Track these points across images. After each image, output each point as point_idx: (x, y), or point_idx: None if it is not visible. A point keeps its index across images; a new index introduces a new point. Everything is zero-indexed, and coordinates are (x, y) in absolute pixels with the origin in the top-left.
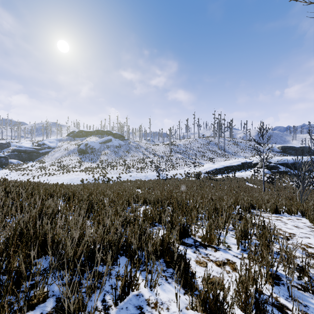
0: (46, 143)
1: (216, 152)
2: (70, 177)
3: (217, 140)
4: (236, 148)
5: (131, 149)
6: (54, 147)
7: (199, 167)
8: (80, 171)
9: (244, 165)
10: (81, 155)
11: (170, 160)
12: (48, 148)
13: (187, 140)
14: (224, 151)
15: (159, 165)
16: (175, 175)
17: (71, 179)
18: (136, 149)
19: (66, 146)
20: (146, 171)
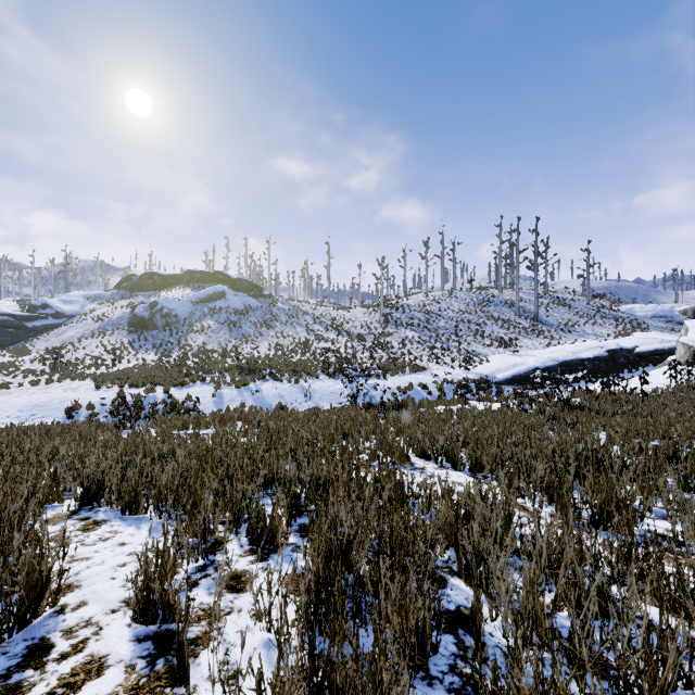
0: (51, 304)
1: (512, 323)
2: (38, 398)
3: (507, 294)
4: (567, 313)
5: (277, 319)
6: (74, 315)
7: (476, 365)
8: (96, 376)
9: (615, 359)
10: (137, 333)
11: (386, 346)
12: (57, 316)
13: (427, 295)
14: (536, 322)
15: (353, 357)
16: (406, 389)
17: (37, 406)
18: (289, 319)
19: (103, 312)
20: (312, 376)
